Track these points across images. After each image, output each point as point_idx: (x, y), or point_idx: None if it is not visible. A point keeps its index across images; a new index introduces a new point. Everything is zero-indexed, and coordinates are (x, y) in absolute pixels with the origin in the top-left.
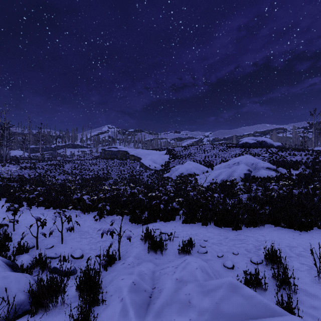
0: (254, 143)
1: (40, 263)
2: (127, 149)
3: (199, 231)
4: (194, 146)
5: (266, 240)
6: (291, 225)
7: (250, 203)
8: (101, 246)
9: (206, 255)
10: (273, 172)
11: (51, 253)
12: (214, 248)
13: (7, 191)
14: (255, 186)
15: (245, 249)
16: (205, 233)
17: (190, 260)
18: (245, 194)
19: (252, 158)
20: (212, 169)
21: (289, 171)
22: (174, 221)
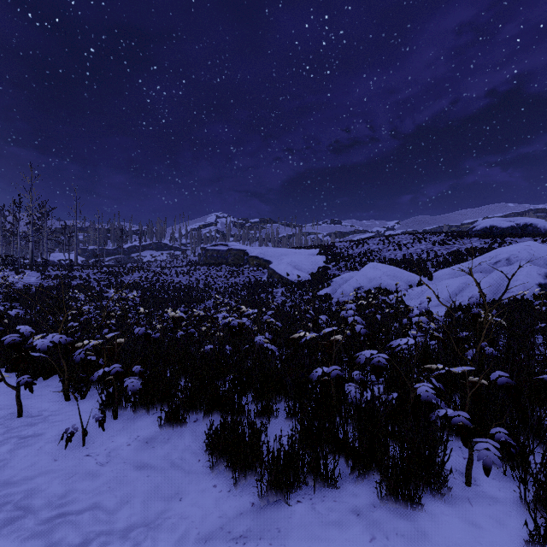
0: (510, 227)
1: None
2: (246, 247)
3: None
4: (376, 239)
5: None
6: None
7: None
8: None
9: None
10: None
11: None
12: None
13: None
14: None
15: None
16: None
17: None
18: None
19: (544, 249)
20: (430, 278)
21: None
22: (451, 509)
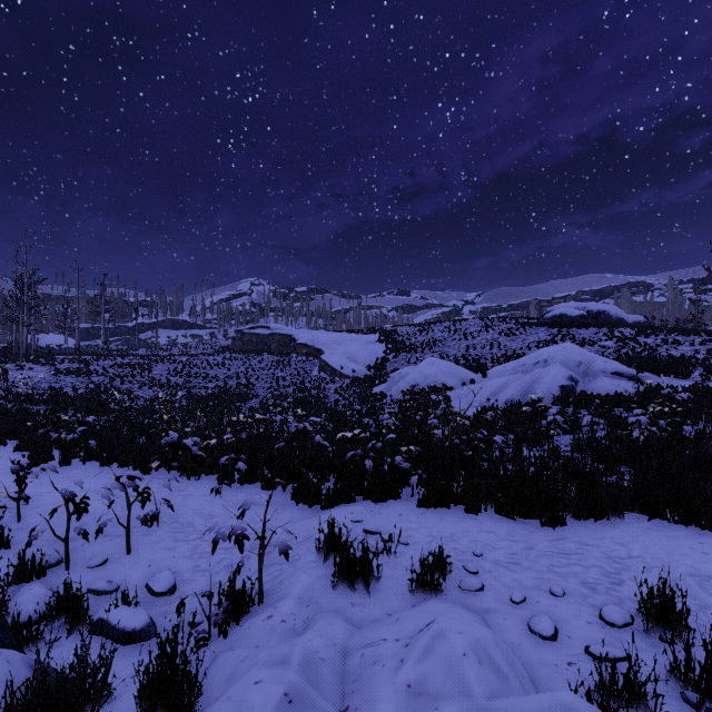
0: (579, 316)
1: (66, 609)
2: (292, 330)
3: (461, 529)
4: (443, 324)
5: (633, 557)
6: (692, 518)
7: (582, 458)
8: (220, 562)
9: (481, 595)
10: (628, 384)
11: (99, 580)
12: (502, 576)
13: (21, 424)
14: (588, 417)
15: (582, 581)
16: (476, 534)
17: (444, 624)
18: (564, 436)
19: (577, 351)
20: (484, 375)
21: (670, 381)
22: (399, 502)
